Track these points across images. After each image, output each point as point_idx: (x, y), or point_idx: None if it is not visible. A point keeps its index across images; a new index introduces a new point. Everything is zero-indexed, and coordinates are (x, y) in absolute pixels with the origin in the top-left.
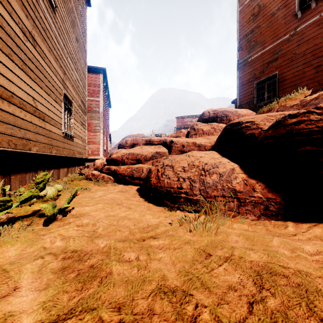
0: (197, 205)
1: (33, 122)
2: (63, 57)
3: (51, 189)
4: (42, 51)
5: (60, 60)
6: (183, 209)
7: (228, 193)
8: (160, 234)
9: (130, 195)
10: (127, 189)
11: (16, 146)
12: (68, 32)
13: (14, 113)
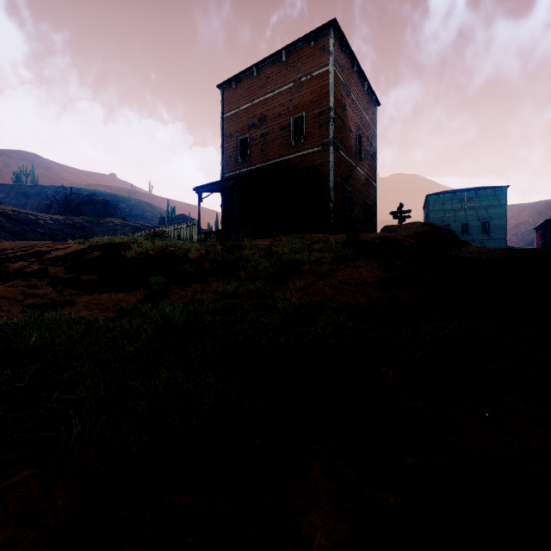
0: None
1: None
2: None
3: None
4: None
5: None
6: None
7: None
8: None
9: None
10: None
11: None
12: None
13: None
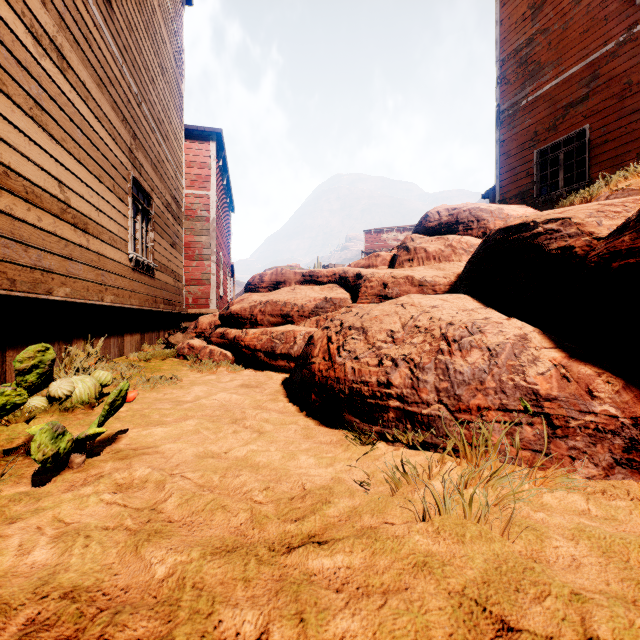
0: (432, 431)
1: (58, 235)
2: (132, 101)
3: (84, 380)
4: (81, 83)
5: (125, 108)
6: (394, 438)
7: (517, 401)
8: (338, 523)
9: (265, 396)
10: (261, 380)
11: (15, 285)
12: (143, 51)
13: (11, 212)
